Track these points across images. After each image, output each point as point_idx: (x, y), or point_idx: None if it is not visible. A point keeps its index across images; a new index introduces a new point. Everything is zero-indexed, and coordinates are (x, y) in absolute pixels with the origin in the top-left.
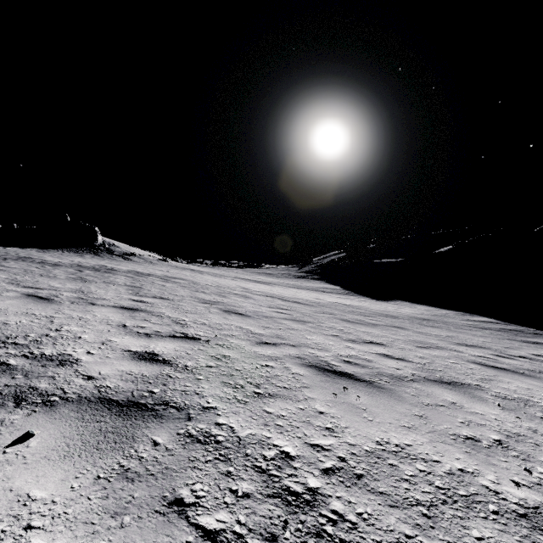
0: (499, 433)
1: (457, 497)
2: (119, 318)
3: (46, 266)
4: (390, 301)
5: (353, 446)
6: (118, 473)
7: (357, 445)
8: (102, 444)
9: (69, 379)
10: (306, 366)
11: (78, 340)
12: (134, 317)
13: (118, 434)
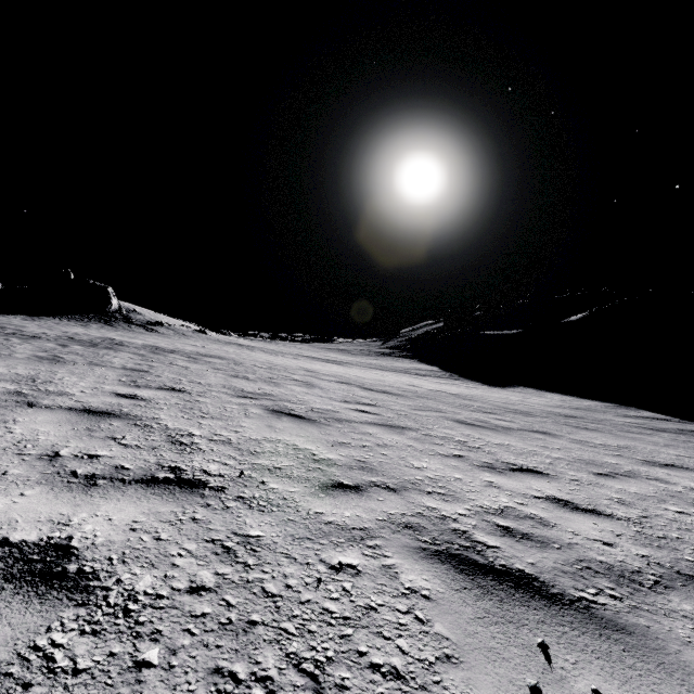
0: None
1: None
2: (57, 436)
3: (12, 339)
4: (509, 388)
5: None
6: None
7: None
8: None
9: None
10: (430, 555)
11: None
12: (92, 433)
13: None
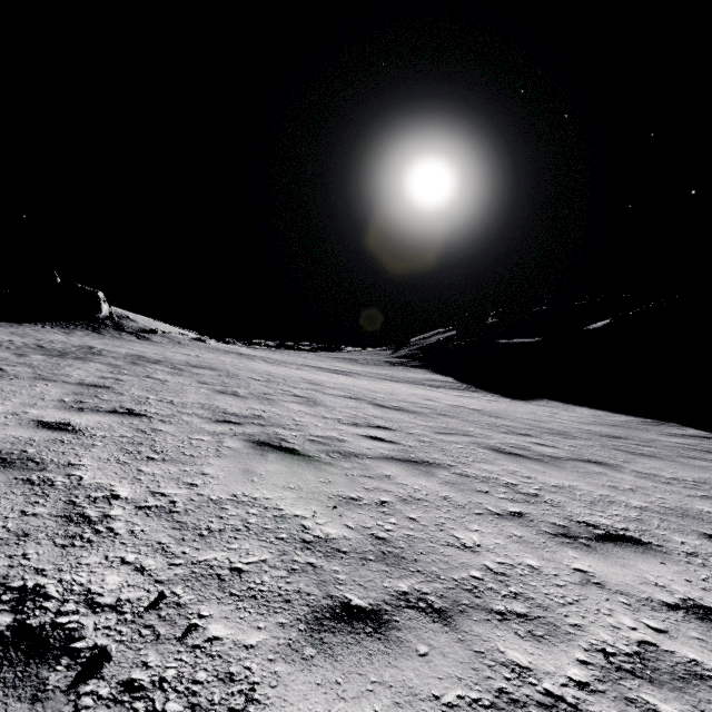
0: None
1: None
2: None
3: None
4: (532, 401)
5: None
6: None
7: None
8: None
9: None
10: None
11: None
12: None
13: None
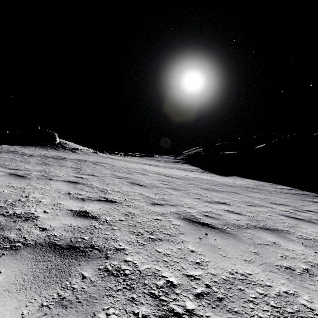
0: (305, 264)
1: (286, 314)
2: (66, 188)
3: (24, 156)
4: (229, 176)
5: (214, 276)
6: (56, 301)
7: (217, 275)
8: (47, 278)
9: (30, 230)
10: (181, 219)
11: (39, 203)
12: (75, 188)
13: (58, 270)
